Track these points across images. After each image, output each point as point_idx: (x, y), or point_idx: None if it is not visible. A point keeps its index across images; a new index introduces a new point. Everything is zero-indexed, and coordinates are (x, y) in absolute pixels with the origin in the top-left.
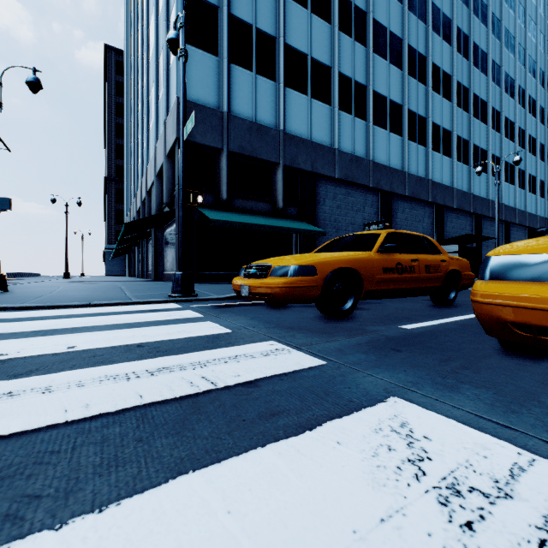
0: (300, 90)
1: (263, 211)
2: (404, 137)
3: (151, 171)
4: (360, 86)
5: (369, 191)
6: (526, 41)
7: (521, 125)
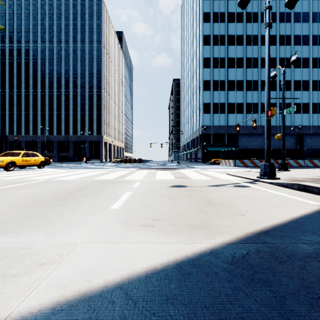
0: (232, 113)
1: (221, 145)
2: (277, 113)
3: (194, 135)
4: (255, 104)
5: (260, 134)
6: None
7: None
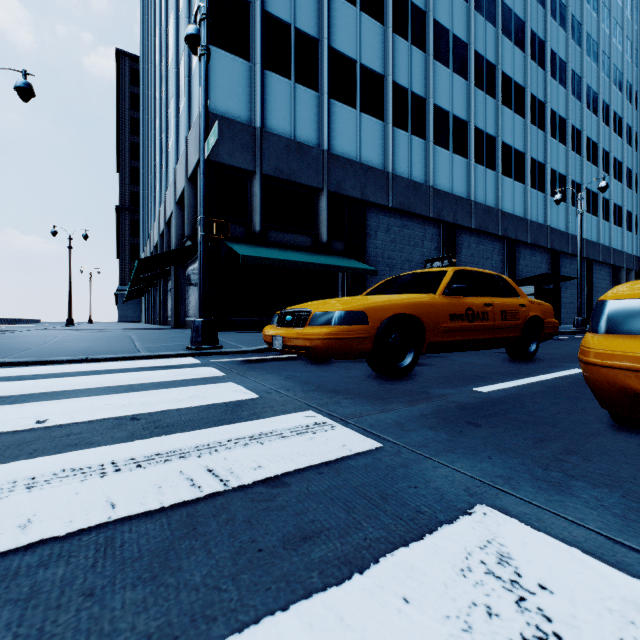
0: (347, 102)
1: (303, 246)
2: (470, 159)
3: (171, 198)
4: (419, 99)
5: (429, 222)
6: (610, 48)
7: (605, 146)
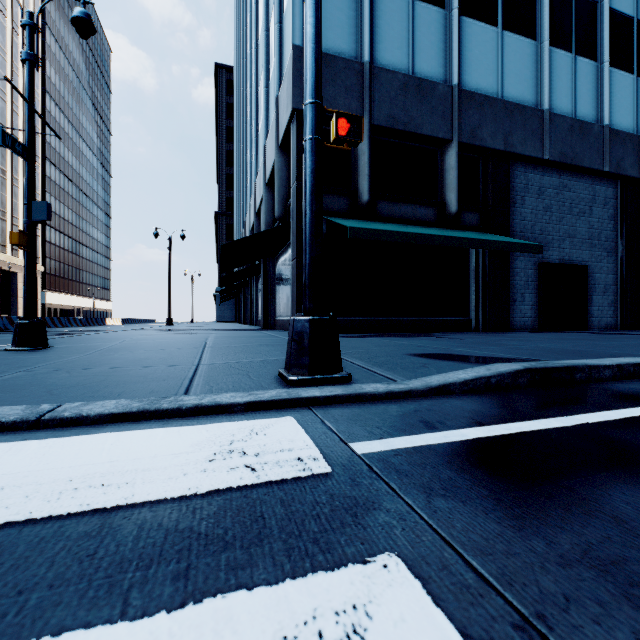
0: (484, 18)
1: (423, 220)
2: None
3: (260, 183)
4: (586, 3)
5: (599, 180)
6: None
7: None
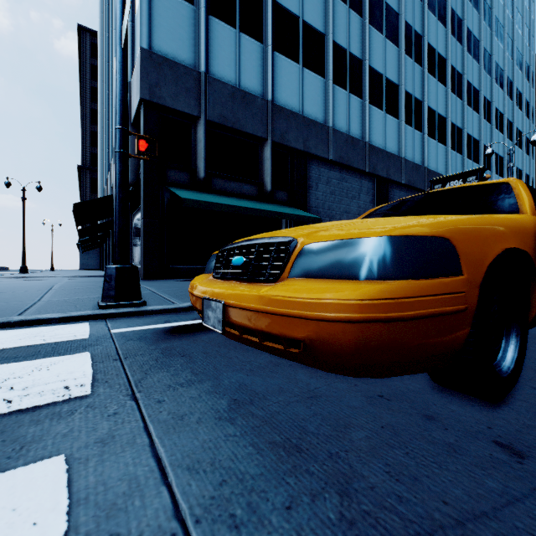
0: (290, 56)
1: (248, 195)
2: (400, 120)
3: None
4: (356, 60)
5: (364, 177)
6: (513, 32)
7: (509, 117)
